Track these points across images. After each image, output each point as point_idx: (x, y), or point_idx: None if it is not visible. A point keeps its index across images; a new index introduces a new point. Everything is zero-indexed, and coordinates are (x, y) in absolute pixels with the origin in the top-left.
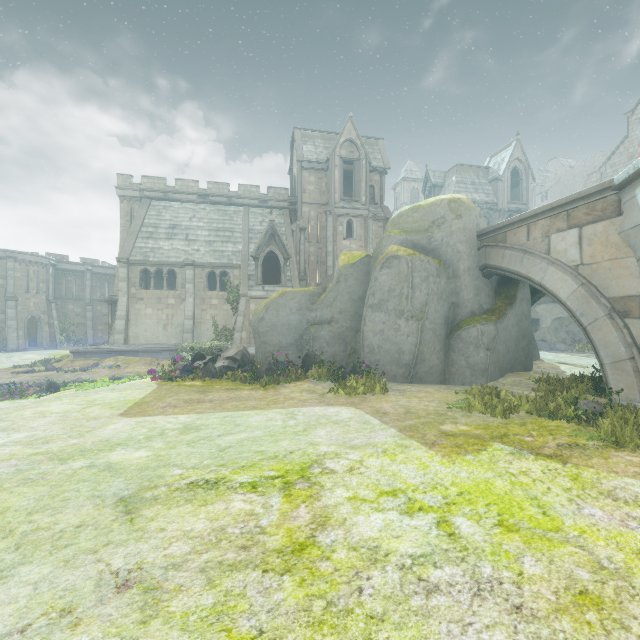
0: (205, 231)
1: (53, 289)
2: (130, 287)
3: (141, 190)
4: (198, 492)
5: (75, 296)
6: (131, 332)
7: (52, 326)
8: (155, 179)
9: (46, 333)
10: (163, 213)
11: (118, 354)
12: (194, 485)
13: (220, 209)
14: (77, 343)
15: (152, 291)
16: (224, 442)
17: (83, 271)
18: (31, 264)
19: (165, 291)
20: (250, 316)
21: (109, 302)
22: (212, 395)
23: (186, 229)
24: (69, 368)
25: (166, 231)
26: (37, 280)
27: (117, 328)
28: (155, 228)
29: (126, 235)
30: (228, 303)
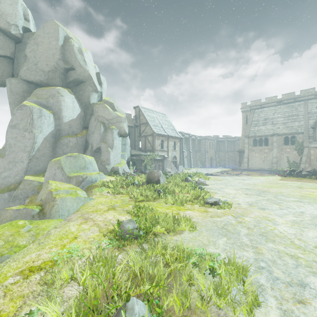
0: (281, 118)
1: (216, 148)
2: (249, 146)
3: (250, 107)
4: (313, 189)
5: (222, 150)
6: (249, 163)
7: (216, 160)
8: (256, 101)
9: (214, 163)
10: (260, 114)
11: (247, 170)
12: (312, 188)
13: (289, 106)
14: (223, 167)
15: (257, 147)
16: (315, 186)
17: (224, 140)
18: (211, 140)
19: (263, 147)
20: (310, 156)
21: (238, 152)
22: (304, 180)
23: (271, 119)
24: (233, 174)
25: (262, 122)
26: (212, 145)
27: (244, 161)
28: (257, 121)
29: (244, 126)
30: (295, 150)
